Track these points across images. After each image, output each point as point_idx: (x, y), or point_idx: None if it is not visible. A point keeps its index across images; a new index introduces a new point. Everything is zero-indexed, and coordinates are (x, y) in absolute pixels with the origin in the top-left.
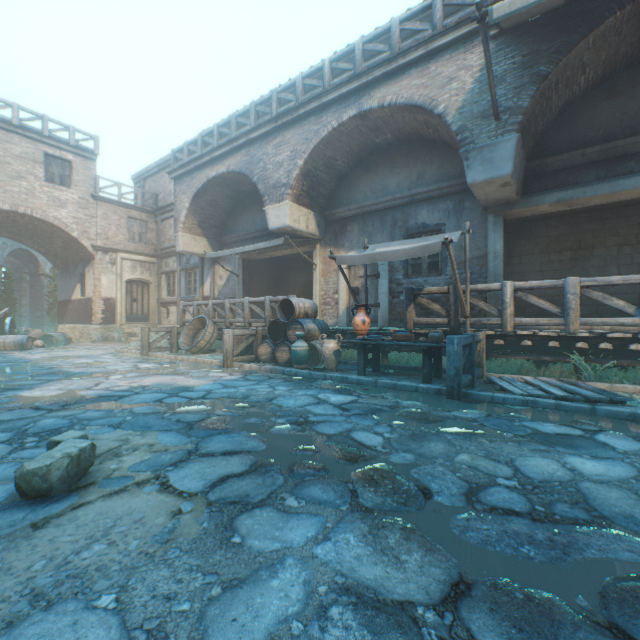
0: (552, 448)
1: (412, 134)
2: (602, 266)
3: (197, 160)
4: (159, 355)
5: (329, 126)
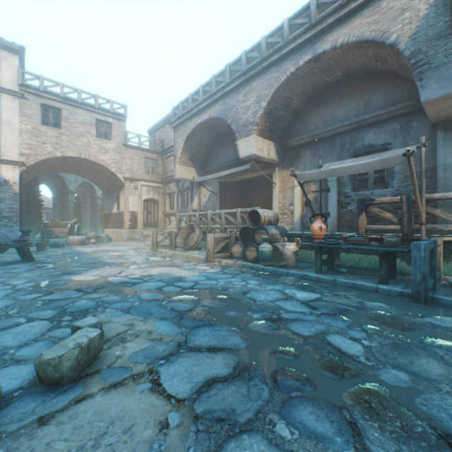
0: None
1: (360, 69)
2: None
3: (188, 113)
4: (163, 251)
5: (287, 72)
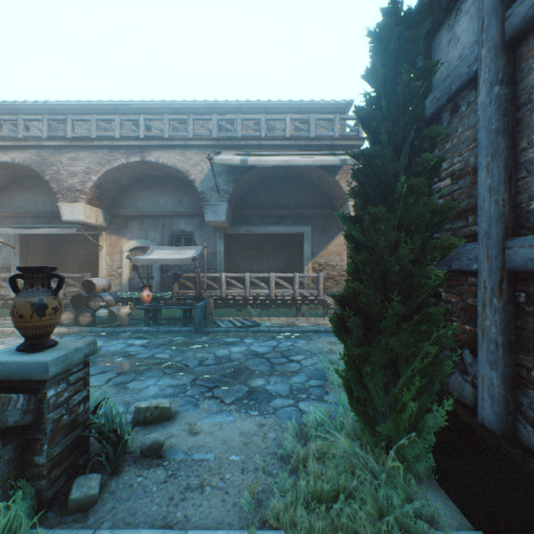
0: (228, 346)
1: (176, 176)
2: (268, 258)
3: None
4: None
5: (120, 161)
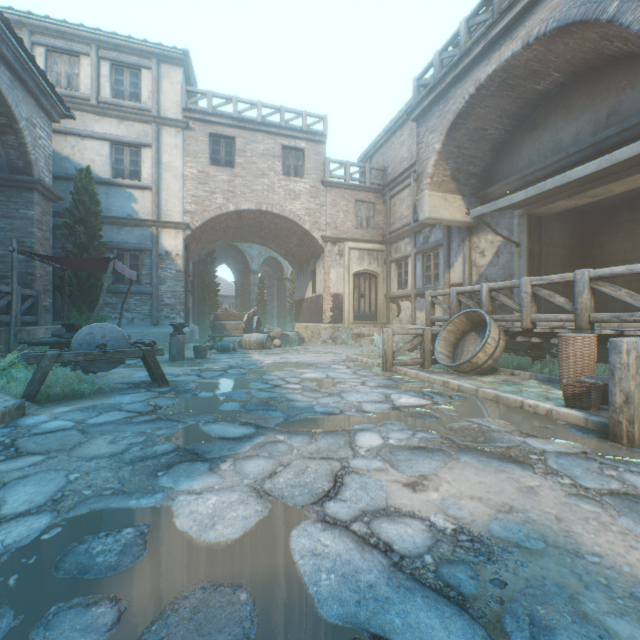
0: None
1: None
2: None
3: (457, 64)
4: (410, 373)
5: None
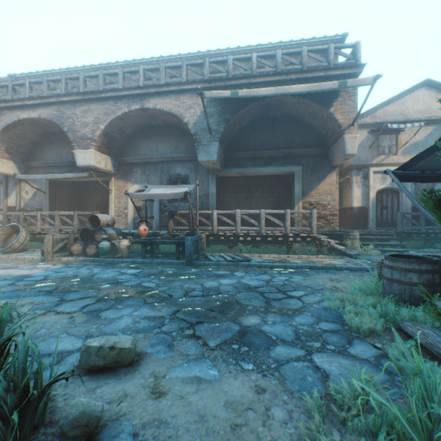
0: (218, 278)
1: (172, 124)
2: (257, 201)
3: (8, 102)
4: None
5: (123, 110)
